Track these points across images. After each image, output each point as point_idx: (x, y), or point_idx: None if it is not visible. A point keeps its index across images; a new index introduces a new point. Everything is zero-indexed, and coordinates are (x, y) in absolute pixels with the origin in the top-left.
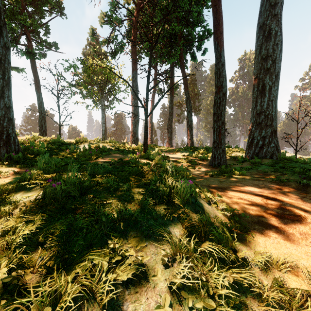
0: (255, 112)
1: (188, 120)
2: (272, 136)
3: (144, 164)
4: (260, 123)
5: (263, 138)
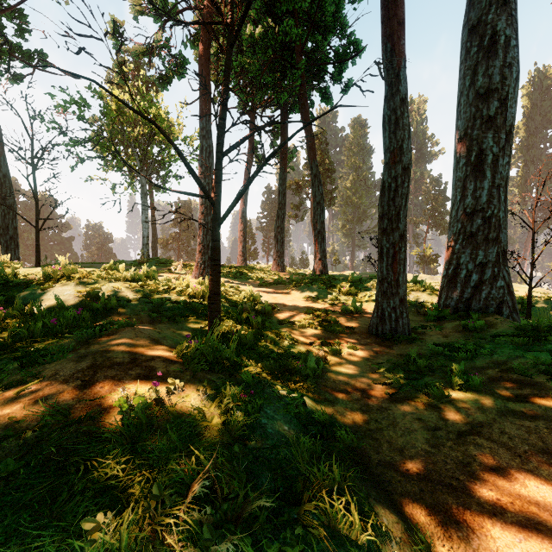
0: (462, 209)
1: (317, 220)
2: (499, 263)
3: (171, 449)
4: (473, 235)
5: (481, 268)
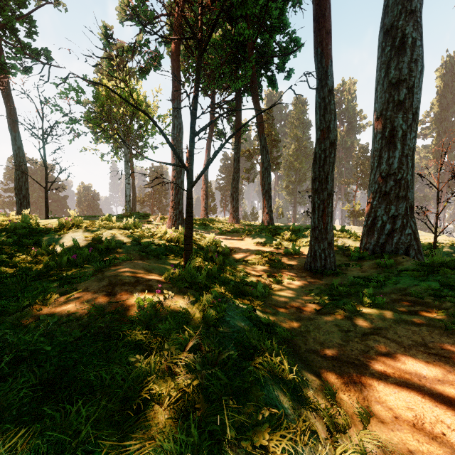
0: (379, 173)
1: (265, 182)
2: (407, 215)
3: (171, 328)
4: (387, 194)
5: (393, 219)
